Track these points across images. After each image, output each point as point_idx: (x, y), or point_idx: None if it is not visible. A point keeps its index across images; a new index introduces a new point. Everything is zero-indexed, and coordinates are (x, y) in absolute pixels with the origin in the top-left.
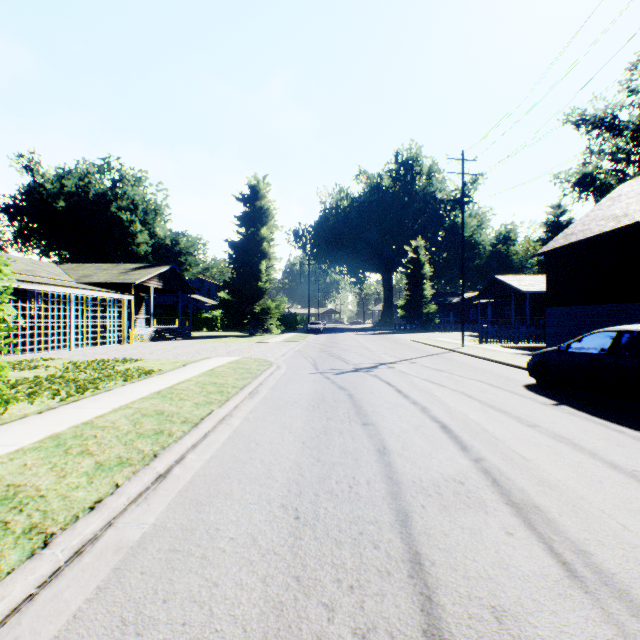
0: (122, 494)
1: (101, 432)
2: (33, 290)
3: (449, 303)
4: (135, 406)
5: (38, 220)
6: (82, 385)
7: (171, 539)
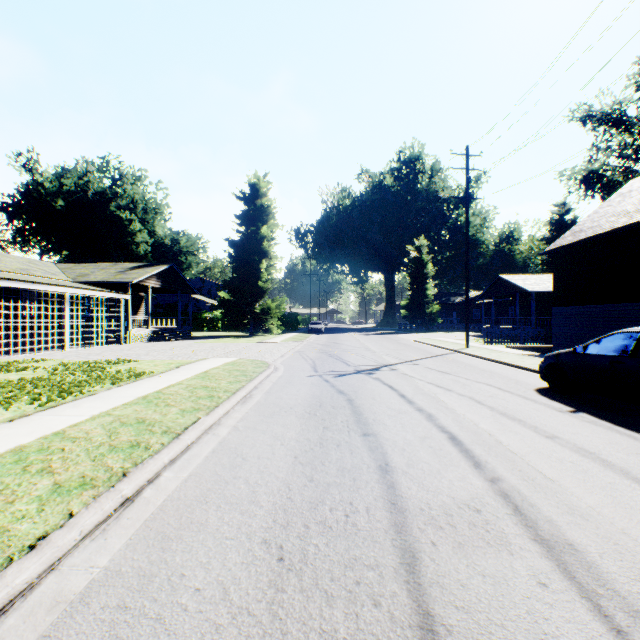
0: (73, 527)
1: (70, 444)
2: (25, 289)
3: (452, 303)
4: (116, 413)
5: (37, 219)
6: (66, 389)
7: (122, 590)
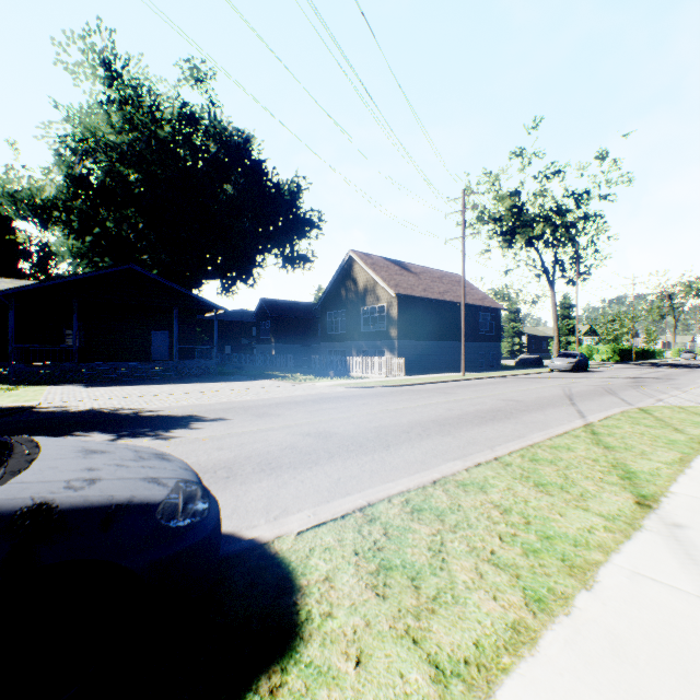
0: None
1: None
2: None
3: None
4: None
5: None
6: None
7: None
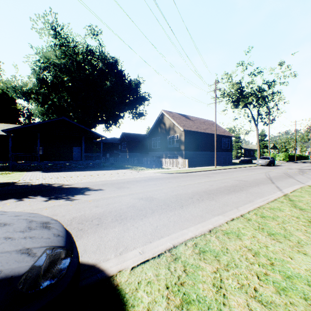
0: None
1: None
2: None
3: None
4: None
5: None
6: None
7: None
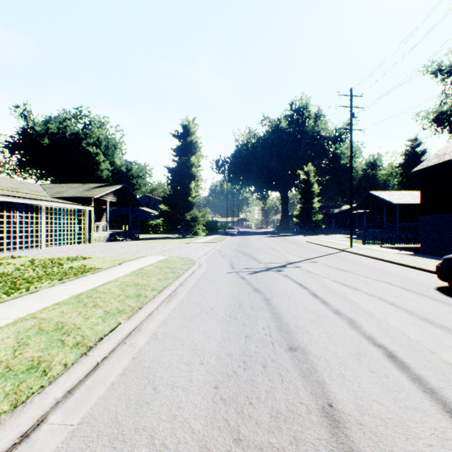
0: None
1: None
2: (9, 202)
3: (332, 213)
4: (41, 315)
5: (30, 153)
6: (17, 285)
7: None
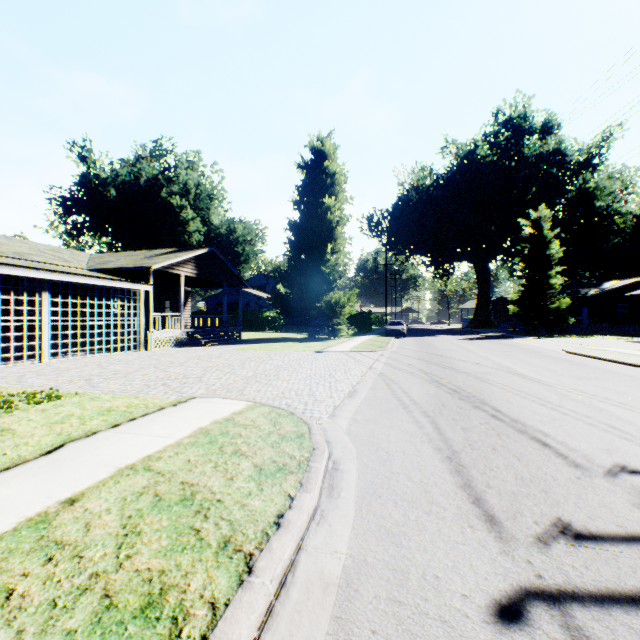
0: None
1: None
2: None
3: (584, 296)
4: None
5: (90, 211)
6: None
7: None
